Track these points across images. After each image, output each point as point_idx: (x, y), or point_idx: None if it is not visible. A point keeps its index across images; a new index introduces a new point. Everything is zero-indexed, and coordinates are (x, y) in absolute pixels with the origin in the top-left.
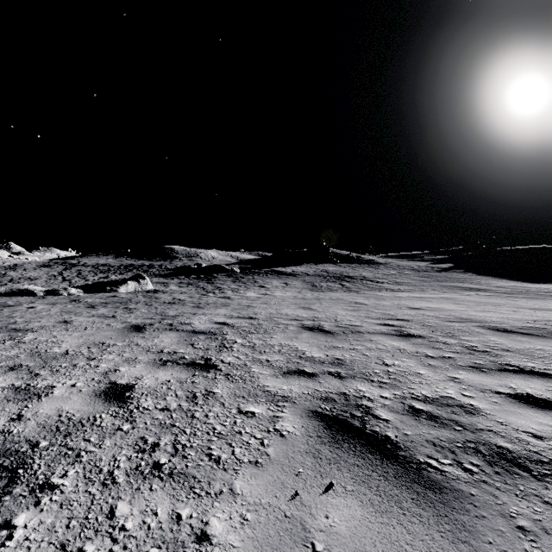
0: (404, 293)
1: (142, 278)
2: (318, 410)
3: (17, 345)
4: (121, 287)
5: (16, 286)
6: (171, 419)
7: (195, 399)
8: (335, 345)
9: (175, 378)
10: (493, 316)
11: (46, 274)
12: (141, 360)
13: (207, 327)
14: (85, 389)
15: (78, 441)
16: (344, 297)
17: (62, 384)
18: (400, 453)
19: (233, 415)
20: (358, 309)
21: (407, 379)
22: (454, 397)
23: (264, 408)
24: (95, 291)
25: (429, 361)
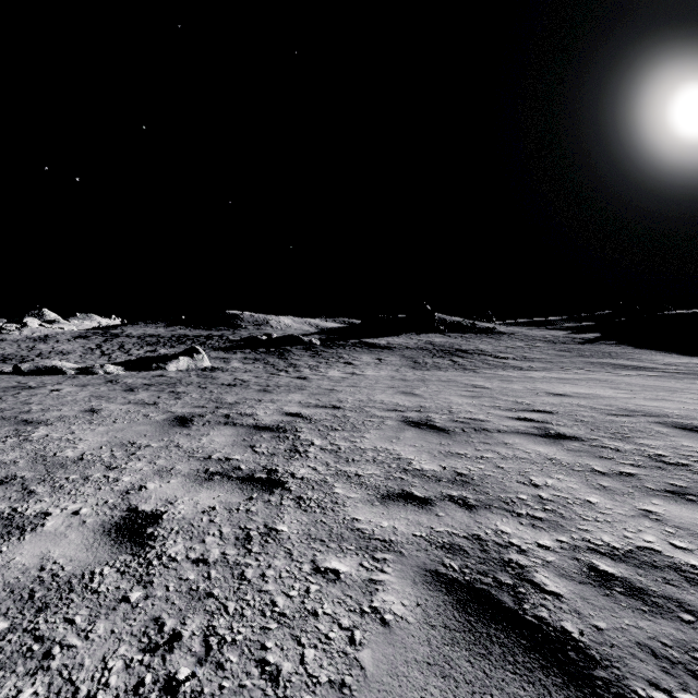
0: (538, 373)
1: (197, 352)
2: (441, 571)
3: (20, 444)
4: (170, 364)
5: (43, 363)
6: (207, 581)
7: (248, 543)
8: (454, 450)
9: (223, 502)
10: (674, 408)
11: (81, 347)
12: (178, 470)
13: (275, 420)
14: (91, 519)
15: (56, 622)
16: (457, 378)
17: (61, 509)
18: (597, 672)
19: (304, 575)
20: (478, 395)
21: (573, 513)
22: (660, 549)
23: (353, 563)
24: (138, 368)
25: (599, 481)
